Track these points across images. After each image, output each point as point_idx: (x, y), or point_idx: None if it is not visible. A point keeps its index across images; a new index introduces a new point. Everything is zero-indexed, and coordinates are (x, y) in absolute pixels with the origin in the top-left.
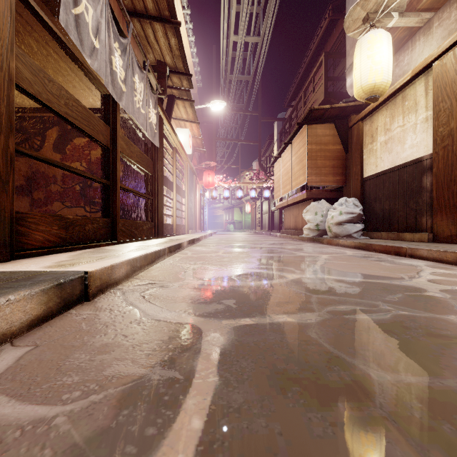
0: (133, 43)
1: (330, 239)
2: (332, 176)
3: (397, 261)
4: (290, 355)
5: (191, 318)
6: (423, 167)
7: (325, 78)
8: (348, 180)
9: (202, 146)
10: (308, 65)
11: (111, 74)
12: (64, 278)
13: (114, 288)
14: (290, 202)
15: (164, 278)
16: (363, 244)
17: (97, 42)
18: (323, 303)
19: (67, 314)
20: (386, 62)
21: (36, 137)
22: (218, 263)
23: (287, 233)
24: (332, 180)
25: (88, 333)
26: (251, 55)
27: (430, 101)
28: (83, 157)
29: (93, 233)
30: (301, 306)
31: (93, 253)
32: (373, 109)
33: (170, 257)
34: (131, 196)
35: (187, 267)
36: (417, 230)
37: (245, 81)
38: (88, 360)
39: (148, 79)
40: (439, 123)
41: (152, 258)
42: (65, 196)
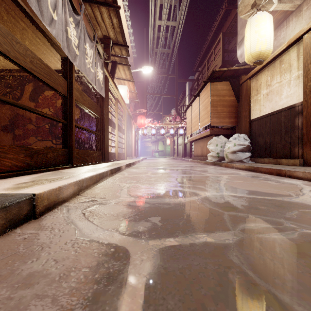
0: (86, 22)
1: (227, 163)
2: (228, 119)
3: (280, 180)
4: (217, 290)
5: (121, 237)
6: (295, 111)
7: (223, 50)
8: (239, 121)
9: (136, 98)
10: (210, 42)
11: (67, 41)
12: (10, 201)
13: (62, 205)
14: (198, 137)
15: (104, 196)
16: (251, 167)
17: (55, 15)
18: (235, 221)
19: (11, 233)
20: (269, 35)
21: (16, 90)
22: (147, 182)
23: (196, 159)
24: (228, 121)
25: (22, 257)
26: (171, 35)
27: (301, 64)
28: (51, 105)
29: (53, 159)
30: (217, 224)
31: (50, 176)
32: (258, 71)
33: (111, 177)
34: (85, 132)
35: (123, 185)
36: (291, 157)
37: (166, 53)
38: (6, 299)
39: (97, 48)
40: (308, 79)
41: (97, 179)
42: (38, 133)
